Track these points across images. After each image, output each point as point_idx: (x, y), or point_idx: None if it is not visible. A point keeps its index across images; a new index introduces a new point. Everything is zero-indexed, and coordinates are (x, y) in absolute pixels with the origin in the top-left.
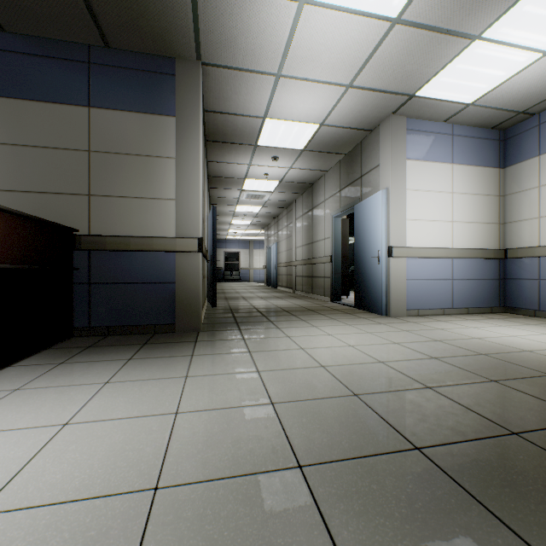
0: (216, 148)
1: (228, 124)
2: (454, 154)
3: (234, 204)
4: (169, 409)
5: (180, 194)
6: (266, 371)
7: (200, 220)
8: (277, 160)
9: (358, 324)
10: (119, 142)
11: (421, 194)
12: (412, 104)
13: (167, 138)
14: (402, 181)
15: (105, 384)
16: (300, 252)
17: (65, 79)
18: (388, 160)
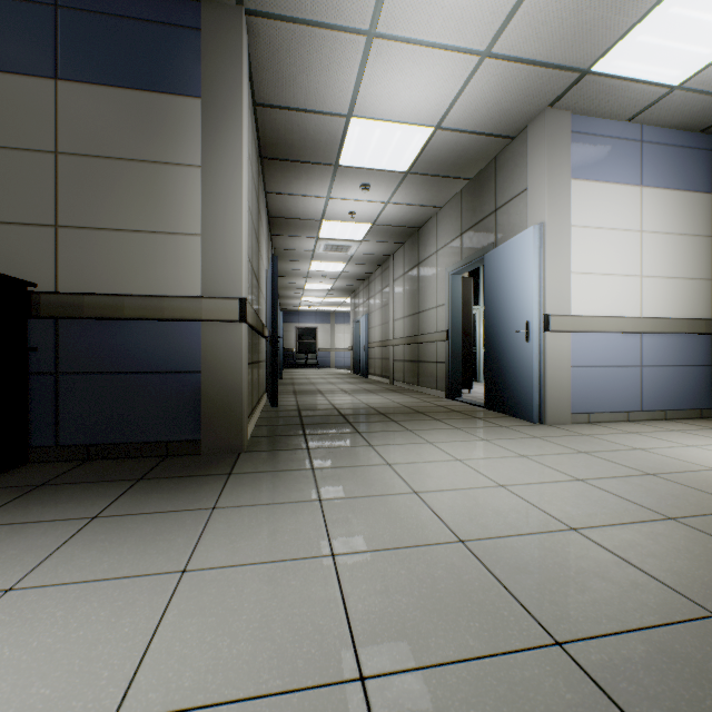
0: (277, 170)
1: (293, 129)
2: (643, 172)
3: (307, 259)
4: (99, 701)
5: (209, 225)
6: (349, 555)
7: (243, 269)
8: (368, 190)
9: (500, 439)
10: (106, 138)
11: (592, 232)
12: (583, 88)
13: (188, 134)
14: (564, 212)
15: (2, 594)
16: (401, 326)
17: (14, 32)
18: (542, 180)
